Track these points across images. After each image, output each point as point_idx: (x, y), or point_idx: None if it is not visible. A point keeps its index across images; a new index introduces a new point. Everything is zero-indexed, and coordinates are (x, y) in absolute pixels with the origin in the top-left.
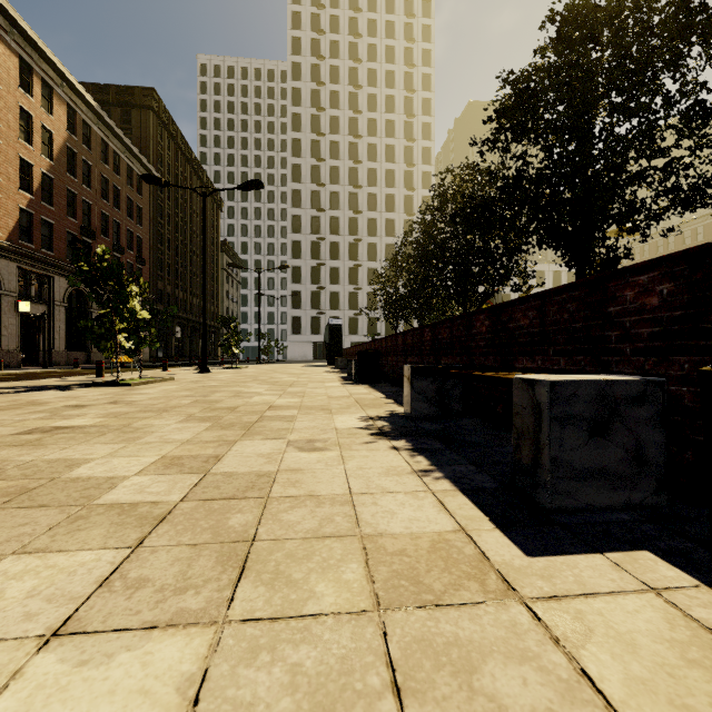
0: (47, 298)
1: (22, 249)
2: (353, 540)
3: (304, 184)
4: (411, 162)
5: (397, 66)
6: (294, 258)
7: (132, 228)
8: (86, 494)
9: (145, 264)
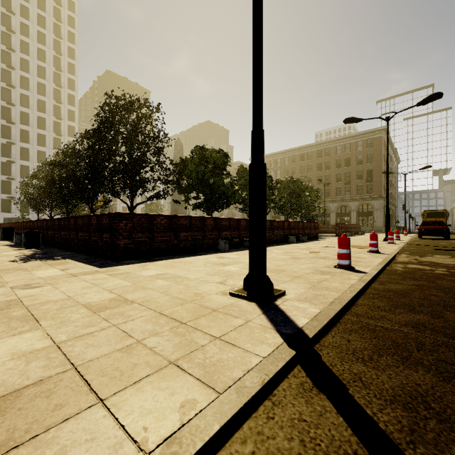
0: None
1: None
2: None
3: None
4: (59, 101)
5: (48, 32)
6: None
7: None
8: None
9: None
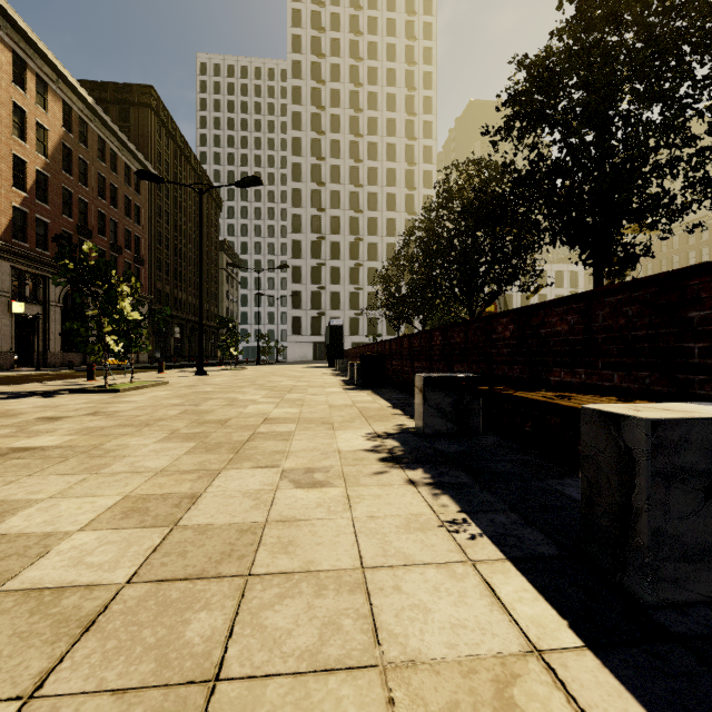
0: (42, 298)
1: (16, 248)
2: (372, 677)
3: (304, 183)
4: (412, 161)
5: (398, 64)
6: (294, 258)
7: (130, 227)
8: (1, 568)
9: (143, 263)
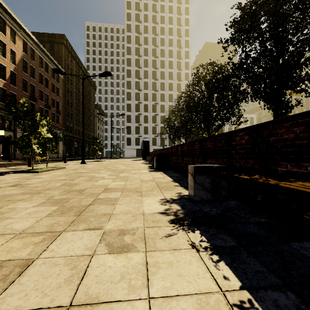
0: (13, 129)
1: (0, 106)
2: None
3: (132, 78)
4: (180, 69)
5: (174, 25)
6: (128, 111)
7: (54, 97)
8: None
9: (60, 113)
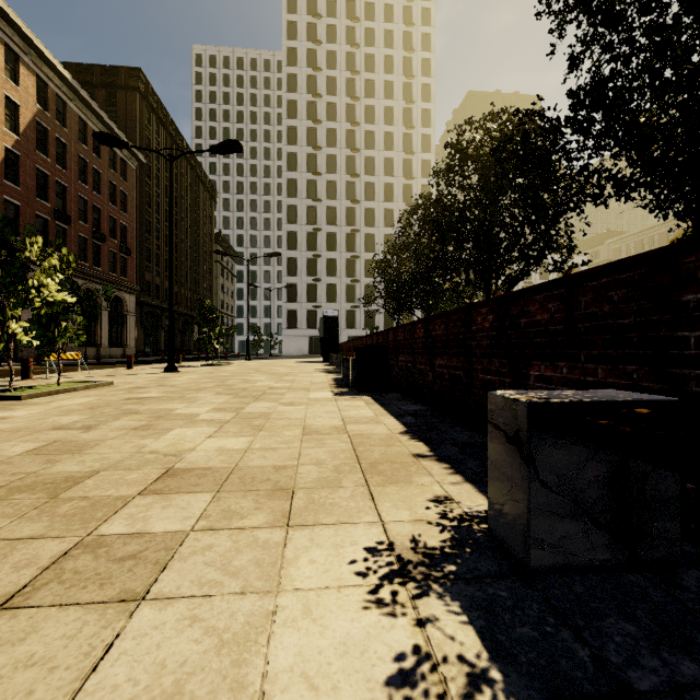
0: None
1: None
2: None
3: (299, 172)
4: (410, 150)
5: (396, 50)
6: (289, 249)
7: (116, 215)
8: None
9: (129, 253)
